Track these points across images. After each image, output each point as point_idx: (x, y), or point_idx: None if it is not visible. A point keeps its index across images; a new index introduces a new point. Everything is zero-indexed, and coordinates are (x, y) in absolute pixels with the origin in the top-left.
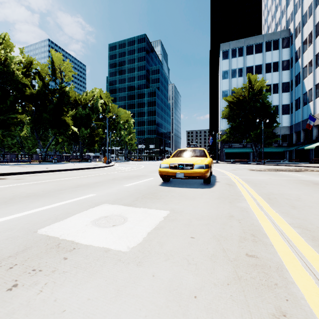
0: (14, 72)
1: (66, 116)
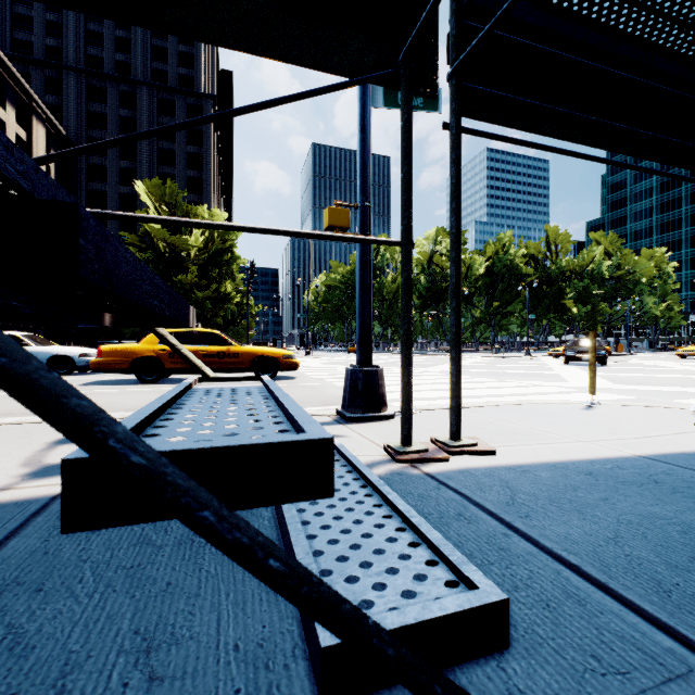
0: (518, 266)
1: (566, 300)
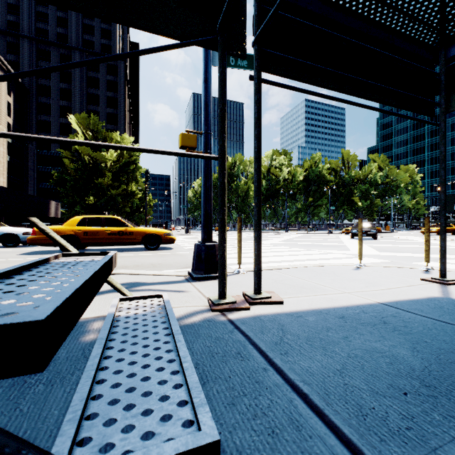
0: (324, 175)
1: (354, 197)
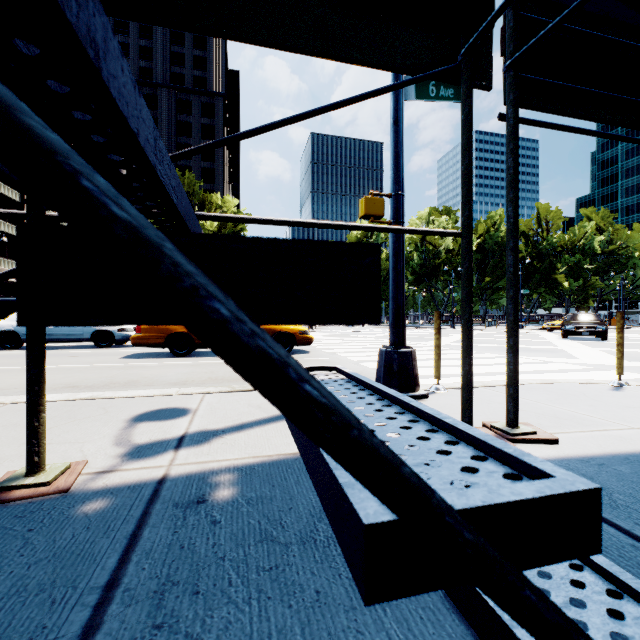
0: None
1: (558, 274)
